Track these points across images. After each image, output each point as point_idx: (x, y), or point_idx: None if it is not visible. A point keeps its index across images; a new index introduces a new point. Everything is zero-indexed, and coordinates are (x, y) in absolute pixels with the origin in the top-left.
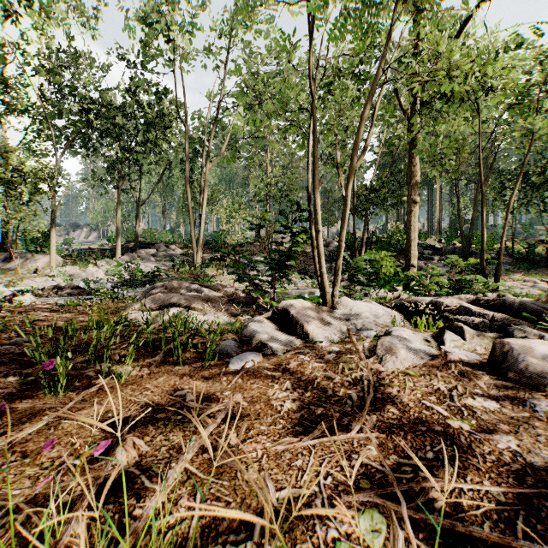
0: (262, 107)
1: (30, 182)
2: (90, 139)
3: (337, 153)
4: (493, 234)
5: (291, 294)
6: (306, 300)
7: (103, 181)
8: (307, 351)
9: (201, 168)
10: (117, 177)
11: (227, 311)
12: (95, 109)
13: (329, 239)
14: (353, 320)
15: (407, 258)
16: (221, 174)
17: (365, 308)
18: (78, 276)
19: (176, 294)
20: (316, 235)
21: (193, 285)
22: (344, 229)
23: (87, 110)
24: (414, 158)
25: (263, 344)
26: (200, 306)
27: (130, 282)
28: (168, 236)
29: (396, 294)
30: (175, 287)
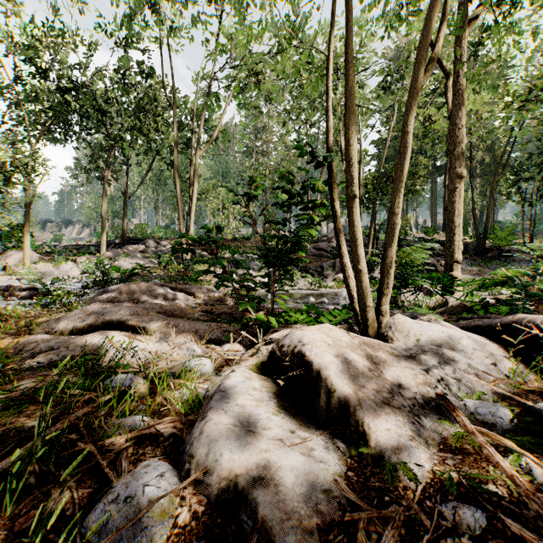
0: (258, 87)
1: (0, 170)
2: (71, 125)
3: (342, 138)
4: (512, 228)
5: (292, 296)
6: (326, 316)
7: (86, 172)
8: (392, 542)
9: (192, 156)
10: (103, 168)
11: (197, 333)
12: (73, 89)
13: (330, 234)
14: (436, 370)
15: (448, 251)
16: (216, 168)
17: (441, 337)
18: (50, 275)
19: (126, 302)
20: (348, 205)
21: (160, 288)
22: (400, 192)
23: (65, 91)
24: (459, 119)
25: (241, 499)
26: (154, 324)
27: (103, 282)
28: (160, 232)
29: (435, 300)
30: (133, 291)
